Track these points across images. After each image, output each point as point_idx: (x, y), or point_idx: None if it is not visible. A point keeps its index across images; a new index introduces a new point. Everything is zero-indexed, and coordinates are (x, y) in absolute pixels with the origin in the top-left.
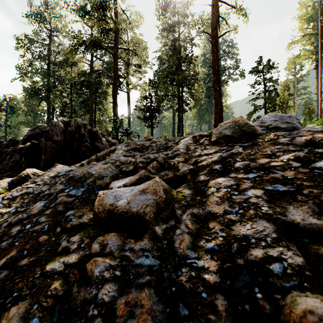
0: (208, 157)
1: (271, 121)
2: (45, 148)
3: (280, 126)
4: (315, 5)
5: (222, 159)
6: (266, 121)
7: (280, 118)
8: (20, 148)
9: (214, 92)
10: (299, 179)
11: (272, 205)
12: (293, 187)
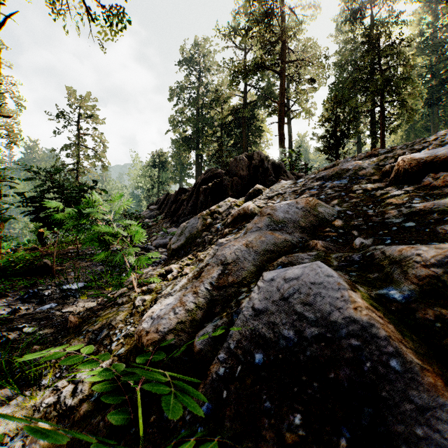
0: None
1: None
2: (231, 184)
3: None
4: None
5: None
6: None
7: None
8: (204, 188)
9: None
10: None
11: None
12: None
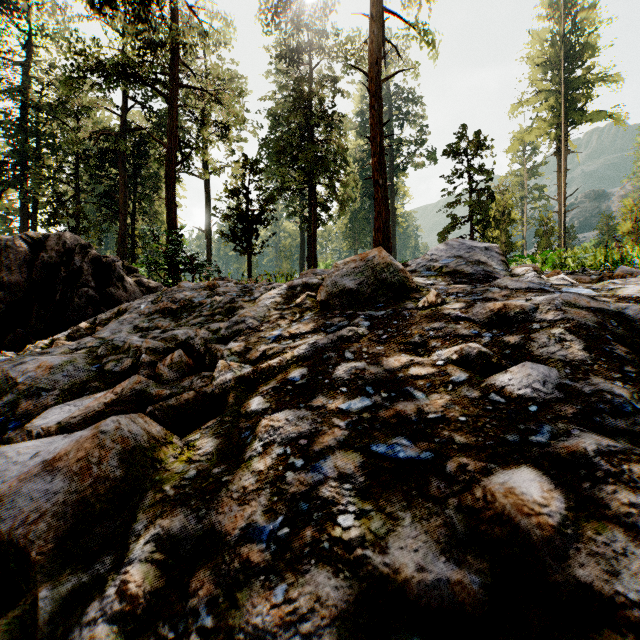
0: (292, 344)
1: (450, 259)
2: None
3: (463, 271)
4: (556, 40)
5: (316, 352)
6: (439, 257)
7: (469, 251)
8: None
9: (374, 187)
10: (449, 423)
11: (370, 505)
12: (431, 450)
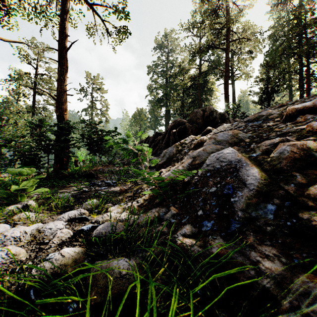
0: None
1: None
2: (191, 128)
3: None
4: None
5: None
6: None
7: None
8: (173, 131)
9: None
10: None
11: None
12: None
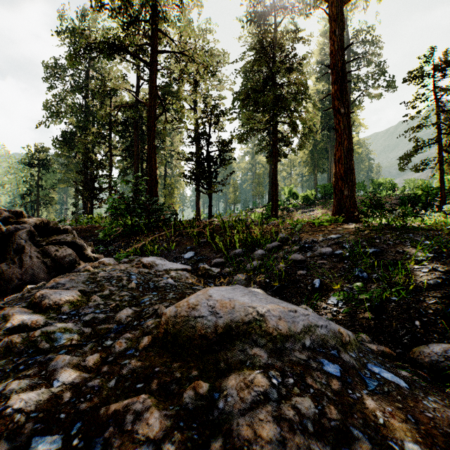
0: None
1: None
2: None
3: None
4: None
5: None
6: None
7: None
8: None
9: (335, 117)
10: None
11: None
12: None
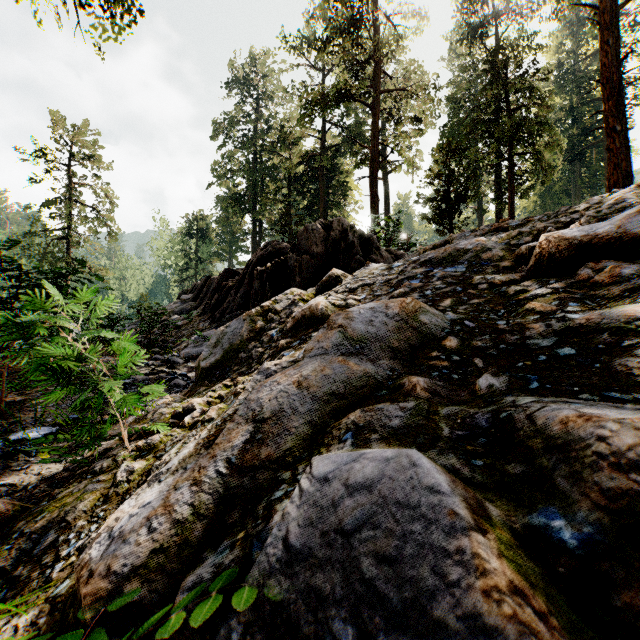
0: None
1: None
2: (299, 266)
3: None
4: None
5: None
6: None
7: None
8: (260, 271)
9: (607, 136)
10: None
11: None
12: None
